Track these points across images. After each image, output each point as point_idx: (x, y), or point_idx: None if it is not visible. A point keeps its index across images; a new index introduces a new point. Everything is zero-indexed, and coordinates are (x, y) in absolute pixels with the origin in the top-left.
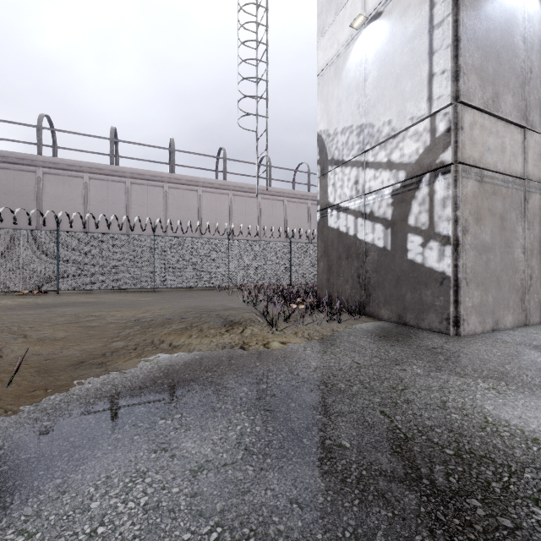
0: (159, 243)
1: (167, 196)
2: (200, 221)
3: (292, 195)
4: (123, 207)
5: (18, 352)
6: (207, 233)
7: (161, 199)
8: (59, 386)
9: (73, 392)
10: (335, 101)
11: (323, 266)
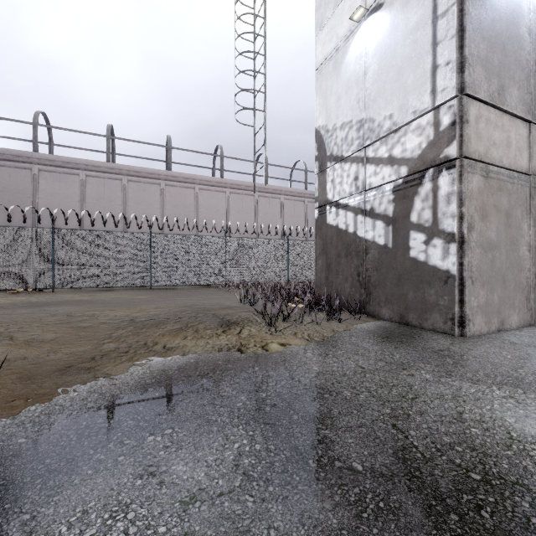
0: (155, 240)
1: (164, 194)
2: (197, 218)
3: (289, 193)
4: (120, 205)
5: (1, 355)
6: (204, 231)
7: (157, 197)
8: (42, 395)
9: (56, 402)
10: (334, 96)
11: (321, 264)
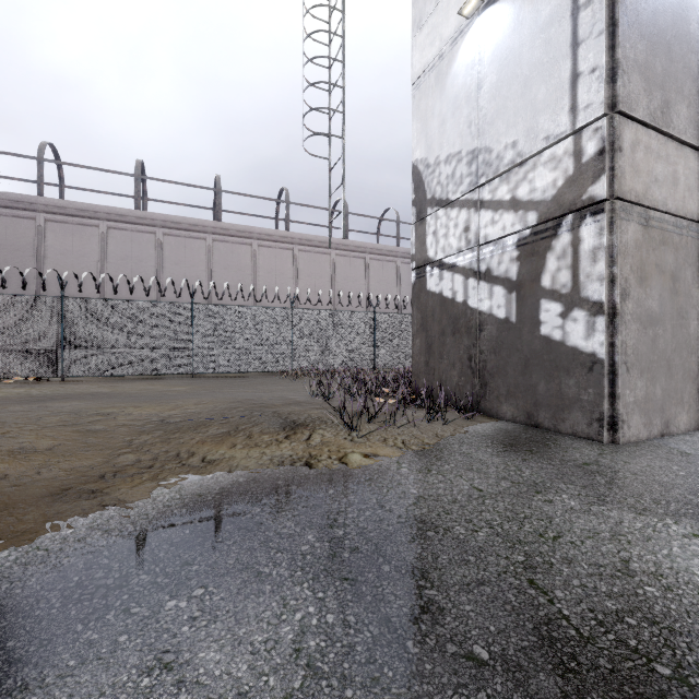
0: (199, 313)
1: (211, 252)
2: (255, 284)
3: (377, 251)
4: (153, 266)
5: None
6: (264, 301)
7: (202, 256)
8: (21, 533)
9: (40, 544)
10: (436, 119)
11: (420, 345)
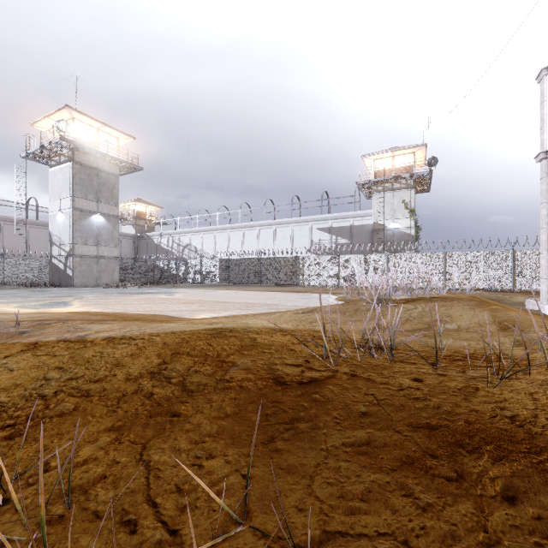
0: None
1: None
2: None
3: None
4: None
5: None
6: None
7: None
8: None
9: None
10: (54, 225)
11: (51, 274)
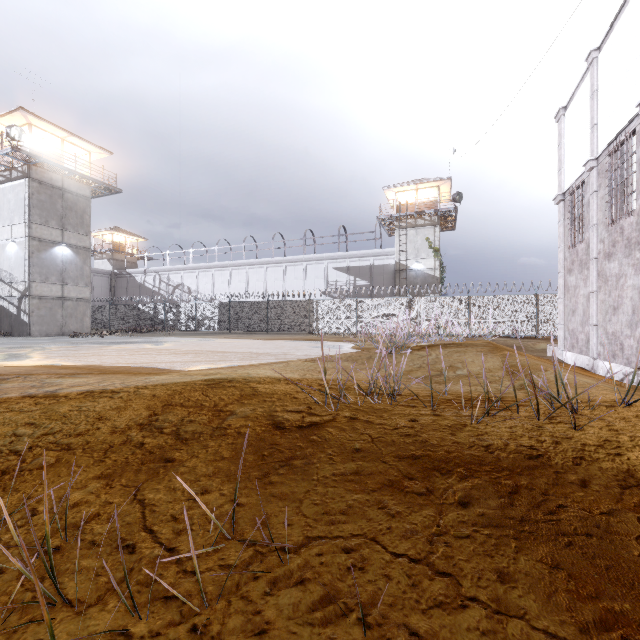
0: None
1: None
2: None
3: None
4: None
5: None
6: None
7: None
8: None
9: None
10: (3, 258)
11: None
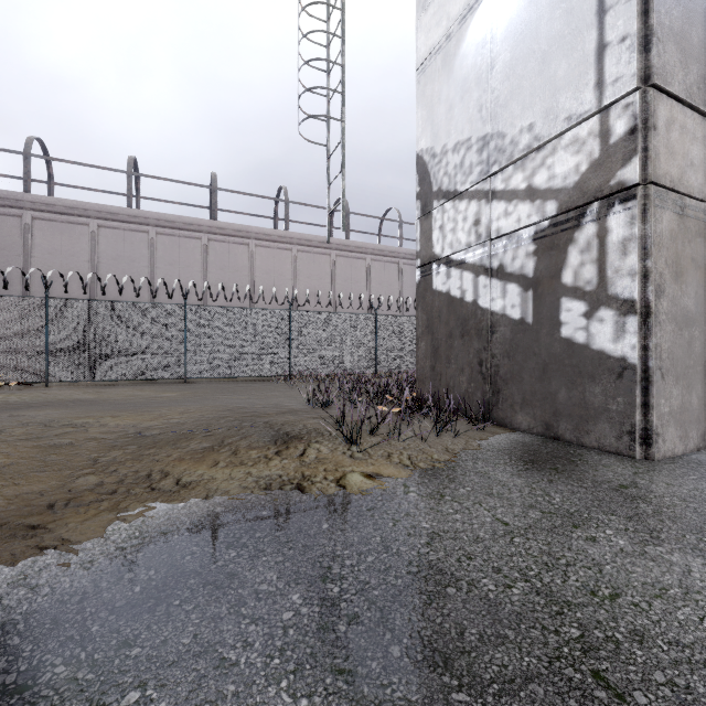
0: (192, 315)
1: (207, 252)
2: (253, 285)
3: (378, 252)
4: (146, 266)
5: None
6: (262, 303)
7: (198, 256)
8: None
9: None
10: (443, 105)
11: (425, 348)
